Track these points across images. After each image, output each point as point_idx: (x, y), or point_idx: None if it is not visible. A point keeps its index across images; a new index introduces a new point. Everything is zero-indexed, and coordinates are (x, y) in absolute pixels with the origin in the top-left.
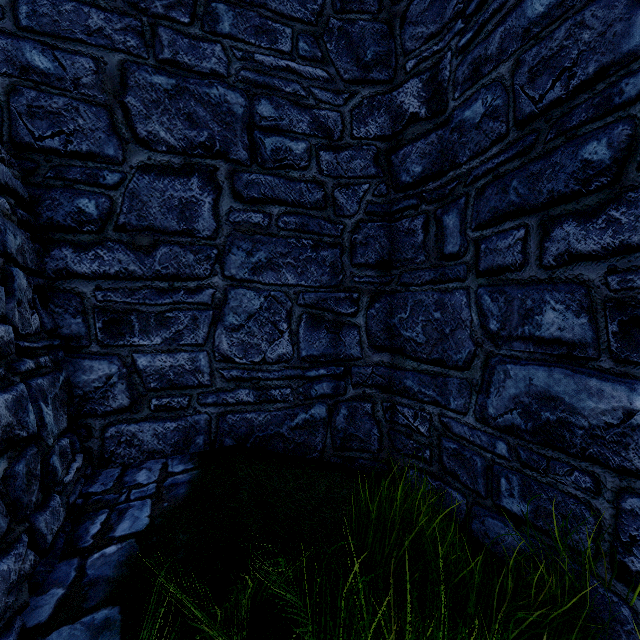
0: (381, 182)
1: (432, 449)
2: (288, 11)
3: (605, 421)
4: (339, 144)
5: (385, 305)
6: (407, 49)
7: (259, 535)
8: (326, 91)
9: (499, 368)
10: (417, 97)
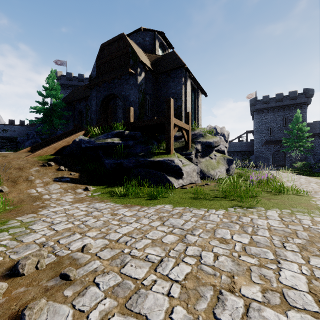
0: None
1: None
2: None
3: None
4: None
5: None
6: None
7: None
8: None
9: None
10: None
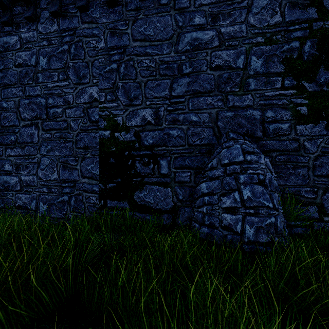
0: None
1: None
2: None
3: (14, 183)
4: None
5: None
6: None
7: None
8: None
9: None
10: None
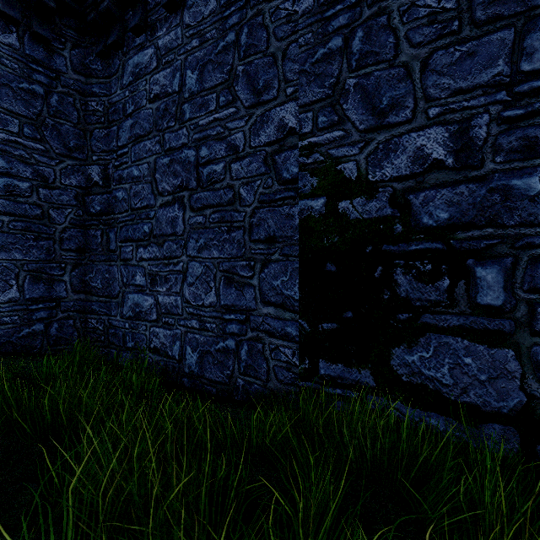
0: (79, 209)
1: (105, 335)
2: (16, 110)
3: (148, 308)
4: (53, 186)
5: (82, 270)
6: (93, 150)
7: (6, 369)
8: (44, 157)
9: (127, 296)
10: (98, 175)
